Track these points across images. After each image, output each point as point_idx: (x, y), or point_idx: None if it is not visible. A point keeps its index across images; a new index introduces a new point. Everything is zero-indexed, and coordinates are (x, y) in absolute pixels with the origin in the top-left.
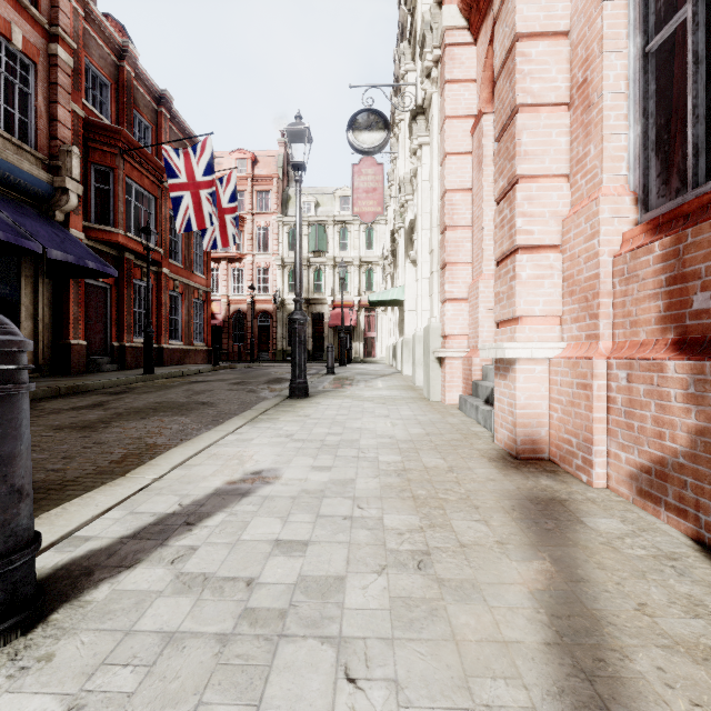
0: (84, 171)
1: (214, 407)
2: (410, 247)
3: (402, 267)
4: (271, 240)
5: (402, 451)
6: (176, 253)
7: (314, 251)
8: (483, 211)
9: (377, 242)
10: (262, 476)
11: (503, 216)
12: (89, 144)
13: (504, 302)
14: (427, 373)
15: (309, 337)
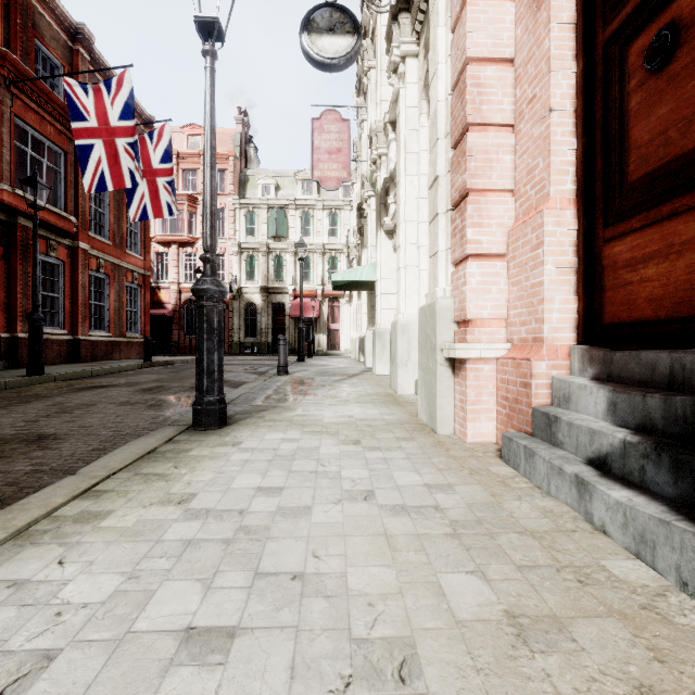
0: None
1: (47, 449)
2: (384, 213)
3: (372, 243)
4: (227, 223)
5: None
6: (101, 227)
7: (274, 237)
8: (551, 77)
9: (341, 229)
10: None
11: None
12: None
13: None
14: (427, 384)
15: (268, 328)
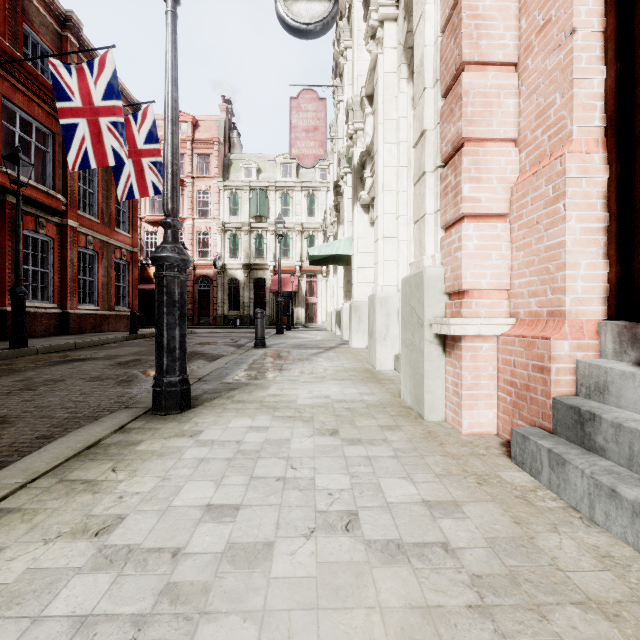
0: None
1: None
2: (360, 188)
3: (348, 219)
4: (212, 204)
5: None
6: (90, 206)
7: (256, 216)
8: None
9: (318, 209)
10: None
11: None
12: None
13: None
14: (412, 363)
15: (250, 302)
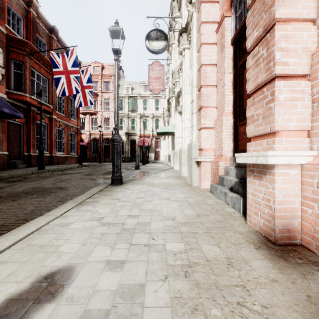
0: (7, 62)
1: (66, 190)
2: (177, 105)
3: (173, 116)
4: (110, 105)
5: (183, 236)
6: (60, 109)
7: (131, 110)
8: (225, 75)
9: (160, 107)
10: (53, 281)
11: (259, 56)
12: (9, 48)
13: (260, 121)
14: (189, 170)
15: (128, 150)
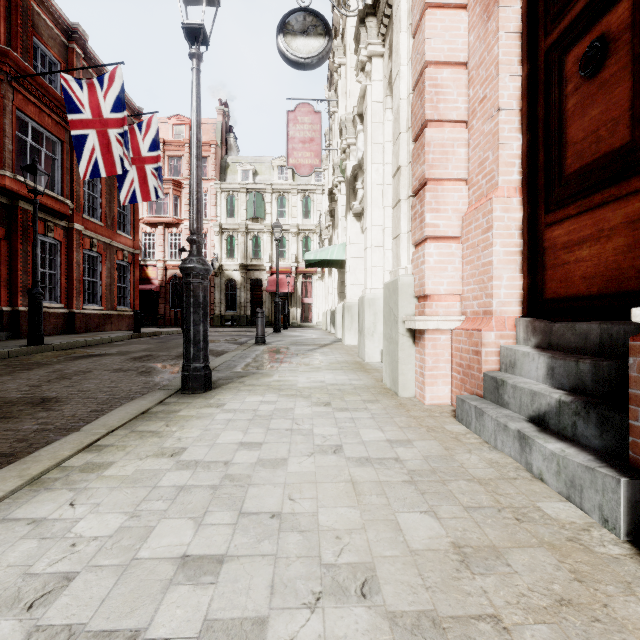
0: None
1: (51, 410)
2: (352, 198)
3: (342, 225)
4: (209, 206)
5: None
6: (94, 210)
7: (253, 218)
8: (500, 80)
9: (314, 211)
10: None
11: None
12: None
13: None
14: (390, 352)
15: (247, 302)
